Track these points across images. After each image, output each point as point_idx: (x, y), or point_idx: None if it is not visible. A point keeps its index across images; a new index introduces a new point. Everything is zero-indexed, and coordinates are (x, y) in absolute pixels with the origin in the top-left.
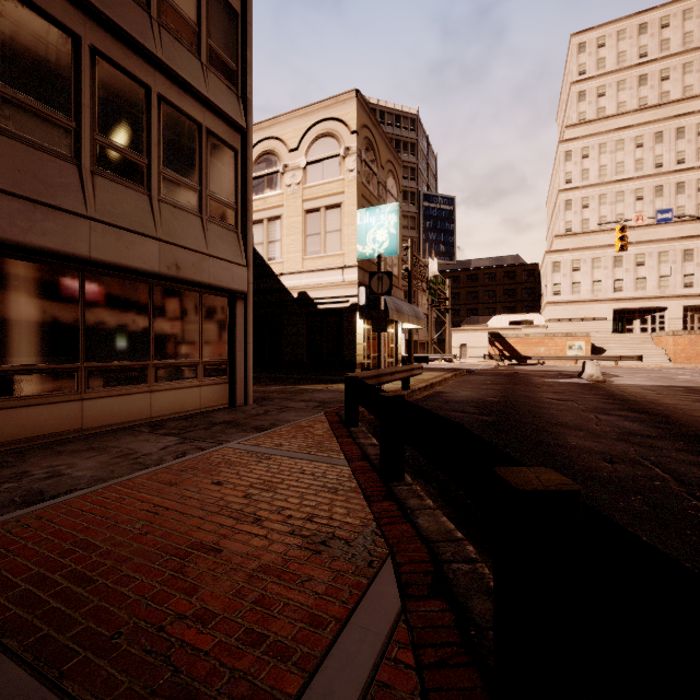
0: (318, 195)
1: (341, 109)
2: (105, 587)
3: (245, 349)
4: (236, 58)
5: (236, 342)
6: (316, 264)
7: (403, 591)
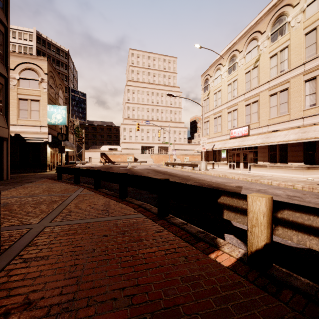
0: (27, 93)
1: (39, 62)
2: (39, 193)
3: (7, 159)
4: (3, 50)
5: (4, 156)
6: (25, 122)
7: (84, 188)
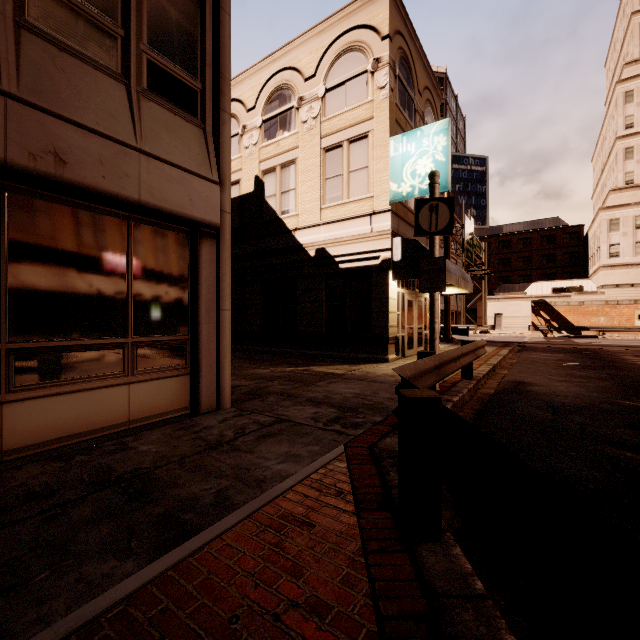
0: (340, 126)
1: (369, 12)
2: None
3: (217, 318)
4: None
5: (200, 308)
6: (337, 213)
7: None
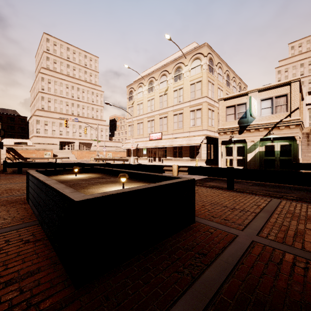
0: None
1: None
2: None
3: None
4: None
5: None
6: None
7: None
